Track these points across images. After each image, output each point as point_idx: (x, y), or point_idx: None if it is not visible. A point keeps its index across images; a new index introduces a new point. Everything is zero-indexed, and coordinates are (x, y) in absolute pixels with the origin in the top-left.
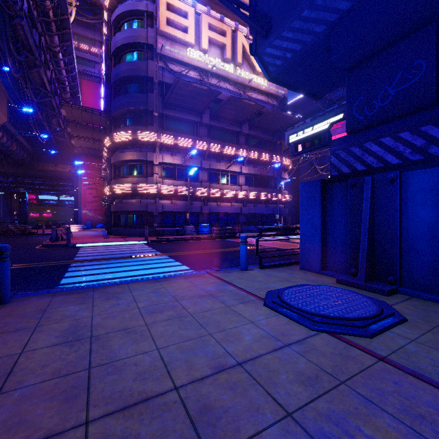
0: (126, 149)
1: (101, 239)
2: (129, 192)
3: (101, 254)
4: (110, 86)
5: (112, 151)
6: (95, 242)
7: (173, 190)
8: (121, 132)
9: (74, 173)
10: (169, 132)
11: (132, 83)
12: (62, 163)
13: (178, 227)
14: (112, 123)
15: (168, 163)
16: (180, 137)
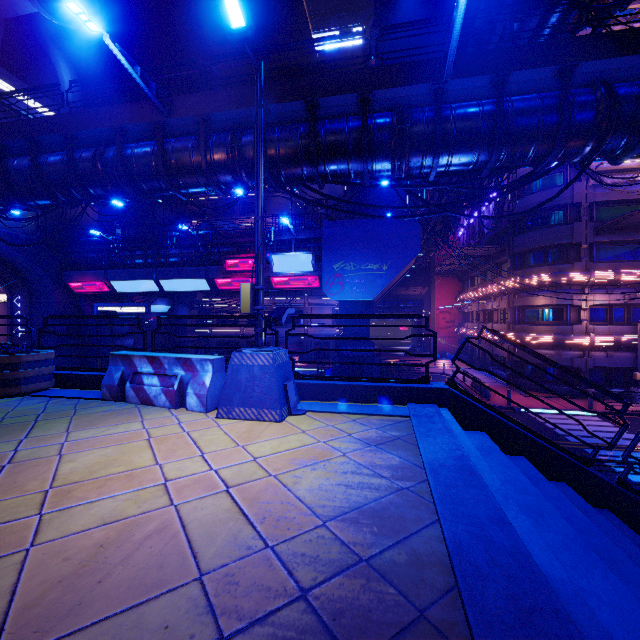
0: (539, 291)
1: (523, 397)
2: (547, 343)
3: (581, 434)
4: (512, 218)
5: (514, 291)
6: (535, 407)
7: (613, 341)
8: (537, 275)
9: (424, 295)
10: (602, 264)
11: (546, 213)
12: (412, 286)
13: (614, 387)
14: (512, 258)
15: (600, 304)
16: (622, 270)
